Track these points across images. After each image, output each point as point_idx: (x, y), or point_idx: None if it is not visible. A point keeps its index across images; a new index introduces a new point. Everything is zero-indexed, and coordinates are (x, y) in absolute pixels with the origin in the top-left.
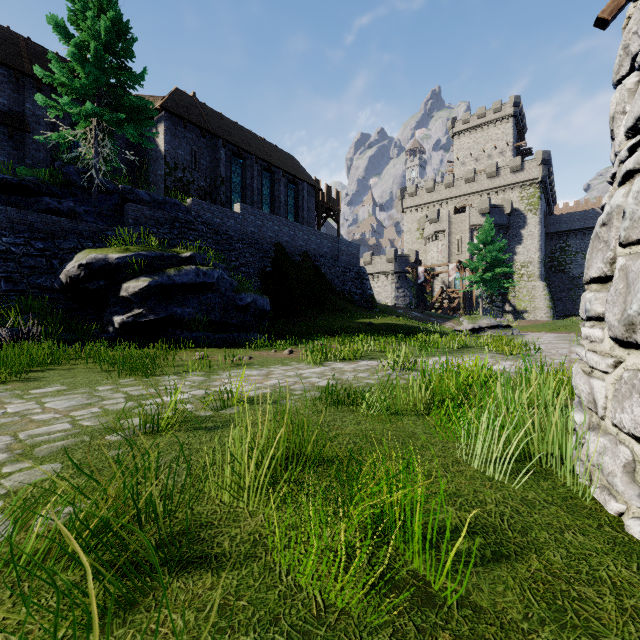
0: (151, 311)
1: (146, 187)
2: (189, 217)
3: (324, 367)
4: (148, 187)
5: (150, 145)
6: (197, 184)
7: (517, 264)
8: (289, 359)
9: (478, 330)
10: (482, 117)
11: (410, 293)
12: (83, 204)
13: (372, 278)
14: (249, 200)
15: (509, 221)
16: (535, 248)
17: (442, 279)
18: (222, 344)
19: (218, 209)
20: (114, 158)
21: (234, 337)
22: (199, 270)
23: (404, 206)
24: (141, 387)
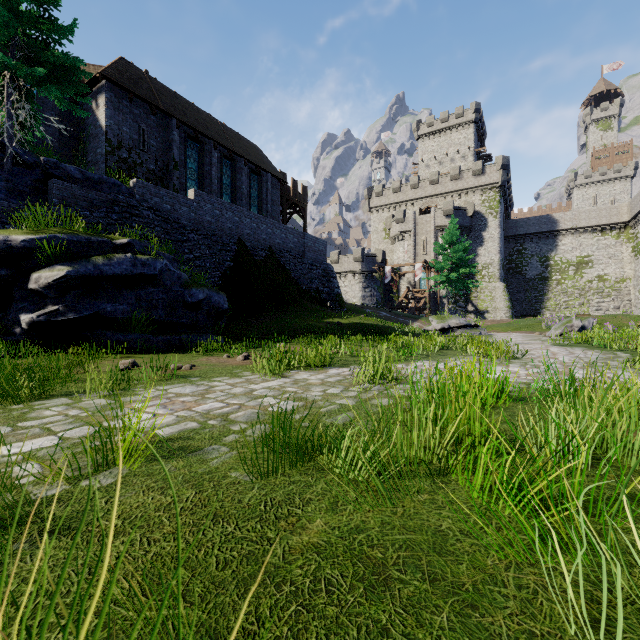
0: (71, 308)
1: (83, 167)
2: (132, 201)
3: (284, 379)
4: (86, 167)
5: (82, 113)
6: (146, 167)
7: (479, 265)
8: (242, 367)
9: (447, 330)
10: (445, 121)
11: (377, 293)
12: None
13: (339, 277)
14: (207, 189)
15: (471, 223)
16: (495, 250)
17: (408, 279)
18: (166, 348)
19: (168, 194)
20: (36, 126)
21: (182, 339)
22: (136, 259)
23: (371, 205)
24: None
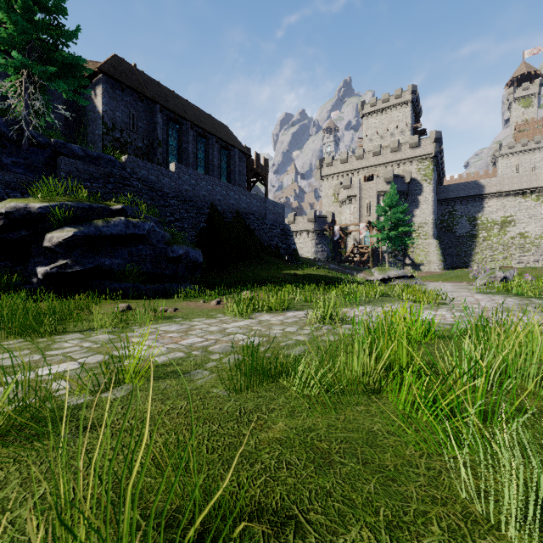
0: (77, 262)
1: (84, 145)
2: (124, 173)
3: (250, 320)
4: (86, 145)
5: (84, 102)
6: (135, 145)
7: (415, 225)
8: (216, 310)
9: (387, 280)
10: (386, 102)
11: (327, 248)
12: (12, 156)
13: (295, 235)
14: (185, 162)
15: (408, 189)
16: (429, 211)
17: (354, 237)
18: (153, 294)
19: (153, 167)
20: (47, 113)
21: (165, 287)
22: (129, 222)
23: (322, 174)
24: (23, 352)
